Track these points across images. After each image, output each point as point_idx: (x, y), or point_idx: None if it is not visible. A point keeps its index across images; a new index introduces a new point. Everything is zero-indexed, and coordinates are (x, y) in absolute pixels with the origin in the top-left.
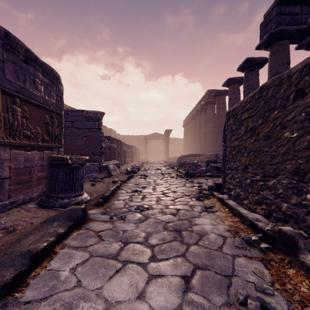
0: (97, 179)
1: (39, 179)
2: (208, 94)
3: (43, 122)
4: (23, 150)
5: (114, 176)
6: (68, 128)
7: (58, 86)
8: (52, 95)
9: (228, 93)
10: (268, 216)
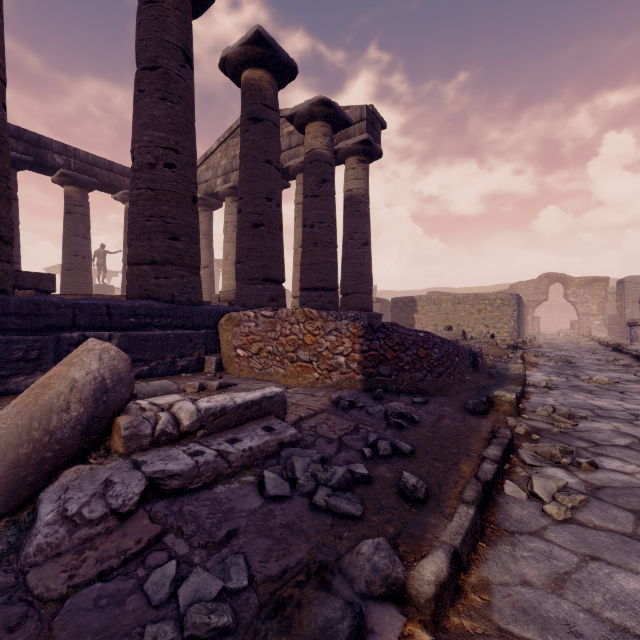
0: None
1: None
2: None
3: None
4: None
5: None
6: None
7: None
8: None
9: None
10: None
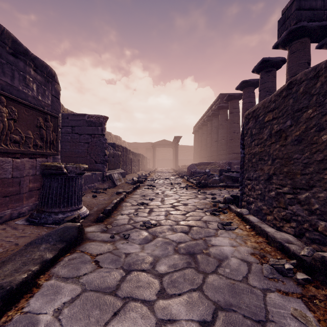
0: (99, 190)
1: (31, 191)
2: (220, 98)
3: (35, 125)
4: (11, 157)
5: (118, 186)
6: (68, 134)
7: (54, 86)
8: (46, 95)
9: (242, 97)
10: (299, 235)
